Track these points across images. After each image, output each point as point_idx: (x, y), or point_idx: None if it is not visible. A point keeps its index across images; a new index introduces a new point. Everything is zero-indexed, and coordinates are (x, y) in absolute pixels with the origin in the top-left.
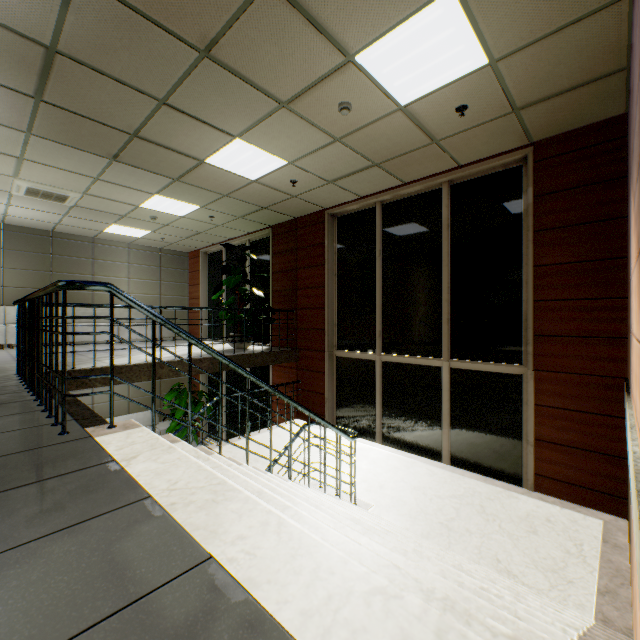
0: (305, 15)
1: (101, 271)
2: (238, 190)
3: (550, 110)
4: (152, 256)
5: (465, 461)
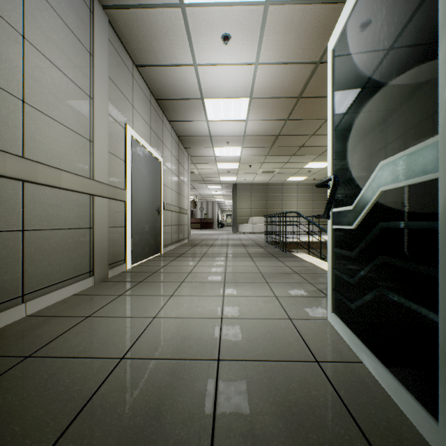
0: None
1: (285, 199)
2: None
3: None
4: (308, 188)
5: None
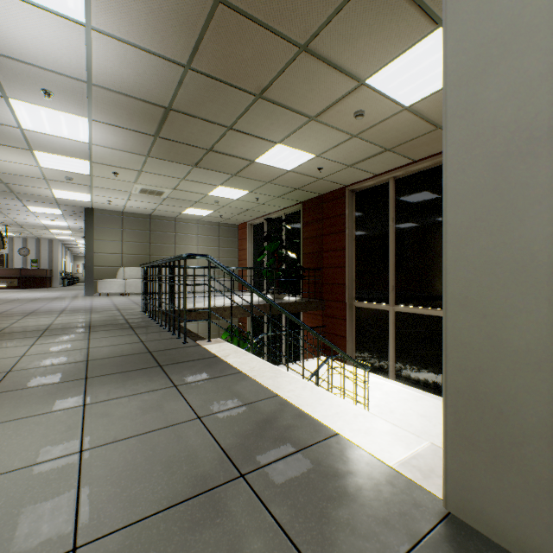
0: (328, 63)
1: (180, 241)
2: (277, 178)
3: None
4: (213, 229)
5: None
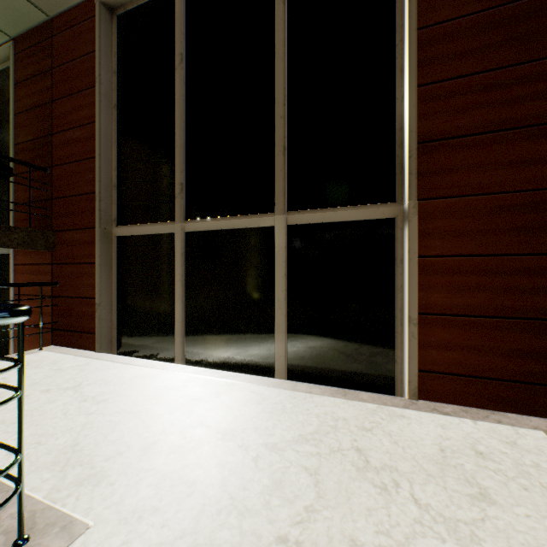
0: None
1: None
2: None
3: None
4: None
5: (310, 370)
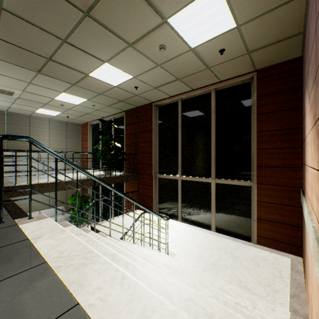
0: None
1: (34, 133)
2: (107, 91)
3: (265, 53)
4: (62, 125)
5: (223, 230)
